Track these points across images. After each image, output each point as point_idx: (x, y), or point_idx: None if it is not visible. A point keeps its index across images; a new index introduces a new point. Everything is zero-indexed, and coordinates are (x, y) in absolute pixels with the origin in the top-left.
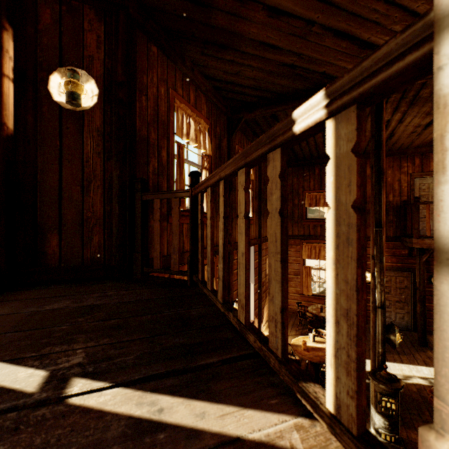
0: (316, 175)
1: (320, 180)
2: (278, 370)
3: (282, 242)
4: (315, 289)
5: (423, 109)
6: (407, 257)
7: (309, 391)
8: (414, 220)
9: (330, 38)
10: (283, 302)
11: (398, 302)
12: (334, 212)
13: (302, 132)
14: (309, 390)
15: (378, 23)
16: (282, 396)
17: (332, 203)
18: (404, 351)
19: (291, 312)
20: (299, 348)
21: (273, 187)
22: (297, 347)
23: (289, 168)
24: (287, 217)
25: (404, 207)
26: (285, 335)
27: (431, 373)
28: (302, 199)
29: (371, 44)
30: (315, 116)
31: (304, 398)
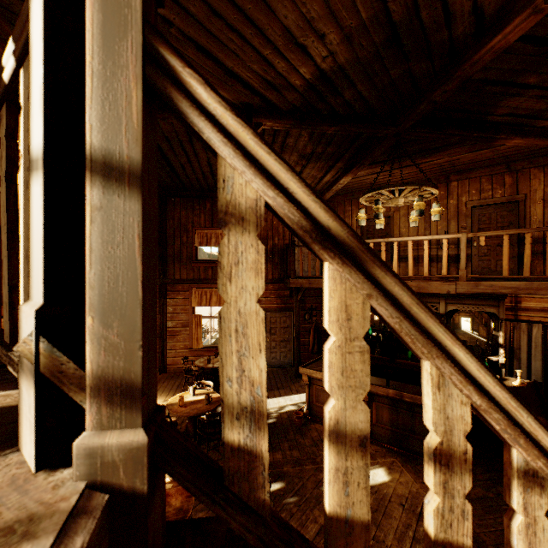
0: (208, 210)
1: (211, 216)
2: (1, 355)
3: (9, 210)
4: (209, 341)
5: (293, 158)
6: (289, 297)
7: (14, 354)
8: (292, 262)
9: (193, 50)
10: (11, 280)
11: (282, 341)
12: (23, 160)
13: (10, 82)
14: (15, 354)
15: (238, 55)
16: (5, 384)
17: (23, 151)
18: (284, 385)
19: (179, 372)
20: (175, 406)
21: (3, 149)
22: (174, 406)
23: (176, 197)
24: (174, 257)
25: (286, 250)
26: (16, 317)
27: (300, 399)
28: (191, 237)
29: (236, 75)
30: (11, 63)
31: (11, 364)
